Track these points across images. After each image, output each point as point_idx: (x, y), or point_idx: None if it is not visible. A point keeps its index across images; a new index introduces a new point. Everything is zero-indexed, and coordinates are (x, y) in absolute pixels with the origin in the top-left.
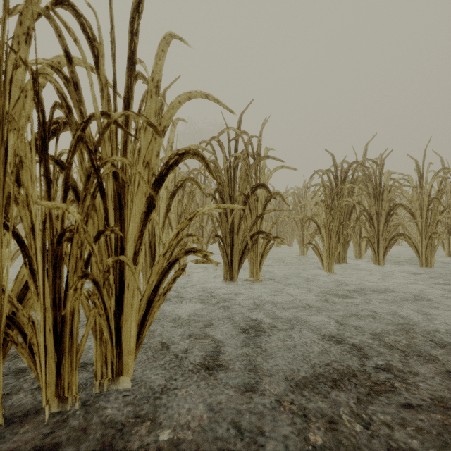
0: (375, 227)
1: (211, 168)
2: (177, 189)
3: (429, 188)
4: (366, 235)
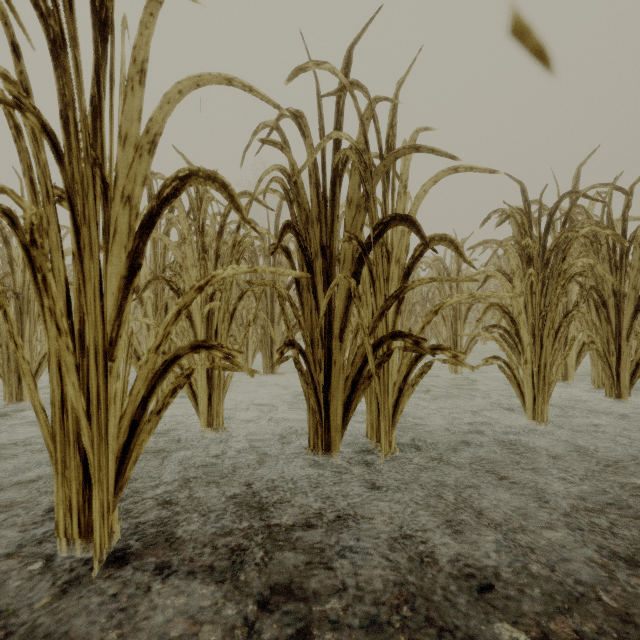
0: (613, 323)
1: None
2: (163, 207)
3: None
4: (584, 338)
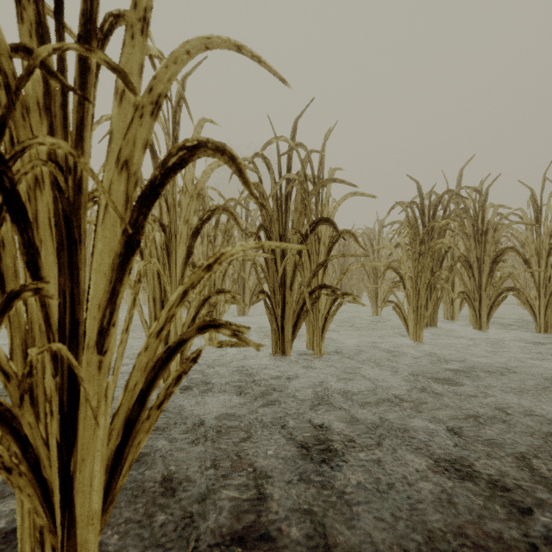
0: (476, 279)
1: (246, 177)
2: (203, 224)
3: (551, 226)
4: (462, 290)
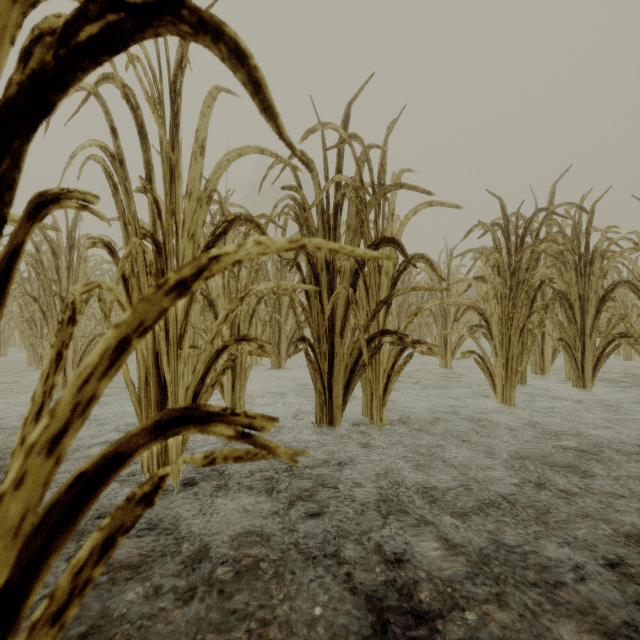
0: (578, 323)
1: (269, 100)
2: (216, 241)
3: None
4: (557, 336)
